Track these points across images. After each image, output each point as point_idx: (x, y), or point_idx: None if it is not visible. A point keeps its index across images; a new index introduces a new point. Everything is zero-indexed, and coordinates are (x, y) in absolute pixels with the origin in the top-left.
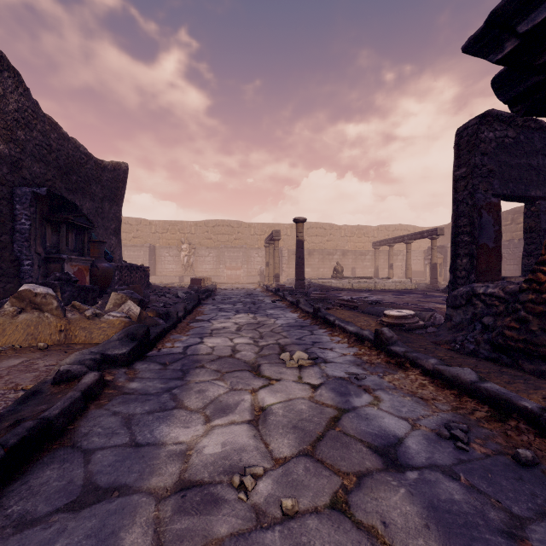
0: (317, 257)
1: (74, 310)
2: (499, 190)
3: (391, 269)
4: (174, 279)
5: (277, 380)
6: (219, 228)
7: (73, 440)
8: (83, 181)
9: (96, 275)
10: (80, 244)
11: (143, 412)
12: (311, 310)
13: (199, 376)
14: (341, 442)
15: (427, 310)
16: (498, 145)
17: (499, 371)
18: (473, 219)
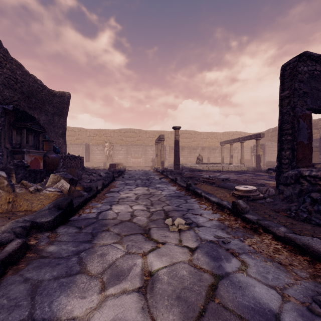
0: (187, 151)
1: (23, 186)
2: (310, 106)
3: (231, 158)
4: (100, 164)
5: (163, 243)
6: (128, 133)
7: None
8: (39, 102)
9: (47, 162)
10: (37, 142)
11: (51, 278)
12: (185, 185)
13: (103, 239)
14: (222, 319)
15: (260, 184)
16: (310, 75)
17: None
18: (294, 125)
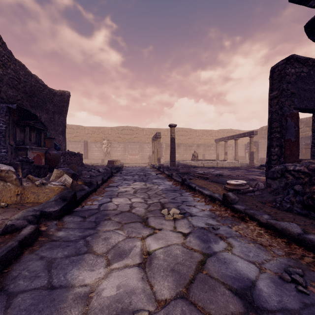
0: (182, 148)
1: (29, 180)
2: (298, 105)
3: (226, 155)
4: (98, 161)
5: (159, 229)
6: (125, 131)
7: (4, 283)
8: (41, 101)
9: (49, 159)
10: (39, 139)
11: (63, 256)
12: (180, 180)
13: (106, 226)
14: (208, 284)
15: (251, 179)
16: (297, 77)
17: (312, 224)
18: (282, 123)
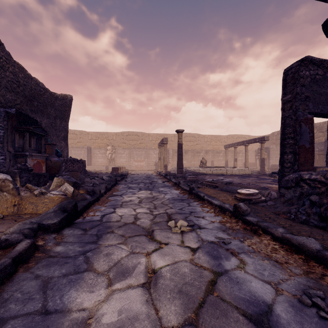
0: (190, 154)
1: (27, 189)
2: (312, 110)
3: (235, 161)
4: (102, 168)
5: (166, 243)
6: (130, 136)
7: None
8: (42, 105)
9: (50, 166)
10: (39, 145)
11: (60, 275)
12: (188, 189)
13: (108, 240)
14: (220, 309)
15: (263, 188)
16: (312, 80)
17: None
18: (296, 129)
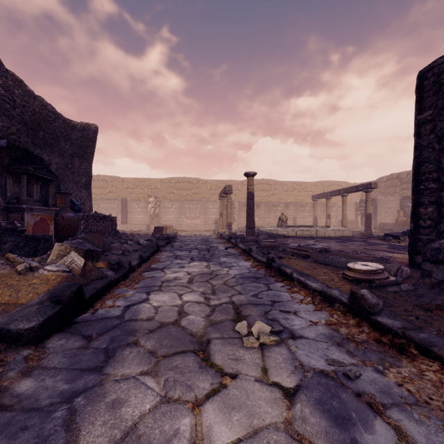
0: (264, 208)
1: (8, 263)
2: None
3: (328, 218)
4: (142, 227)
5: (232, 375)
6: (181, 184)
7: None
8: (51, 137)
9: (61, 224)
10: (46, 195)
11: None
12: (264, 260)
13: (124, 365)
14: None
15: (381, 259)
16: None
17: None
18: (442, 165)
